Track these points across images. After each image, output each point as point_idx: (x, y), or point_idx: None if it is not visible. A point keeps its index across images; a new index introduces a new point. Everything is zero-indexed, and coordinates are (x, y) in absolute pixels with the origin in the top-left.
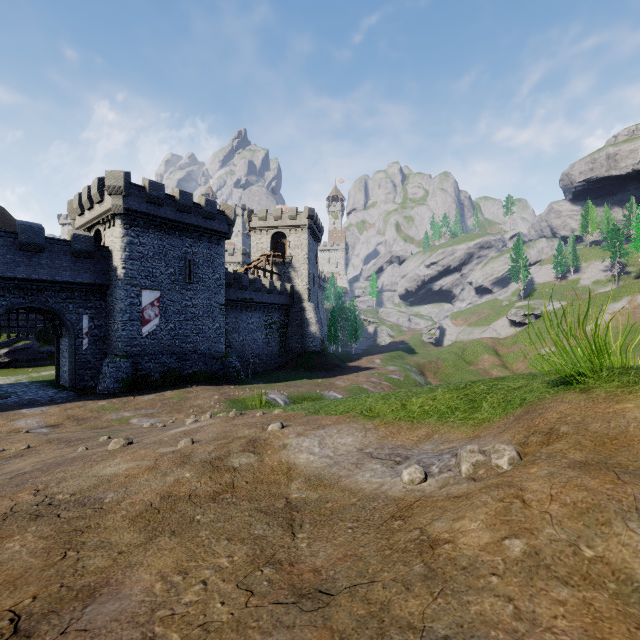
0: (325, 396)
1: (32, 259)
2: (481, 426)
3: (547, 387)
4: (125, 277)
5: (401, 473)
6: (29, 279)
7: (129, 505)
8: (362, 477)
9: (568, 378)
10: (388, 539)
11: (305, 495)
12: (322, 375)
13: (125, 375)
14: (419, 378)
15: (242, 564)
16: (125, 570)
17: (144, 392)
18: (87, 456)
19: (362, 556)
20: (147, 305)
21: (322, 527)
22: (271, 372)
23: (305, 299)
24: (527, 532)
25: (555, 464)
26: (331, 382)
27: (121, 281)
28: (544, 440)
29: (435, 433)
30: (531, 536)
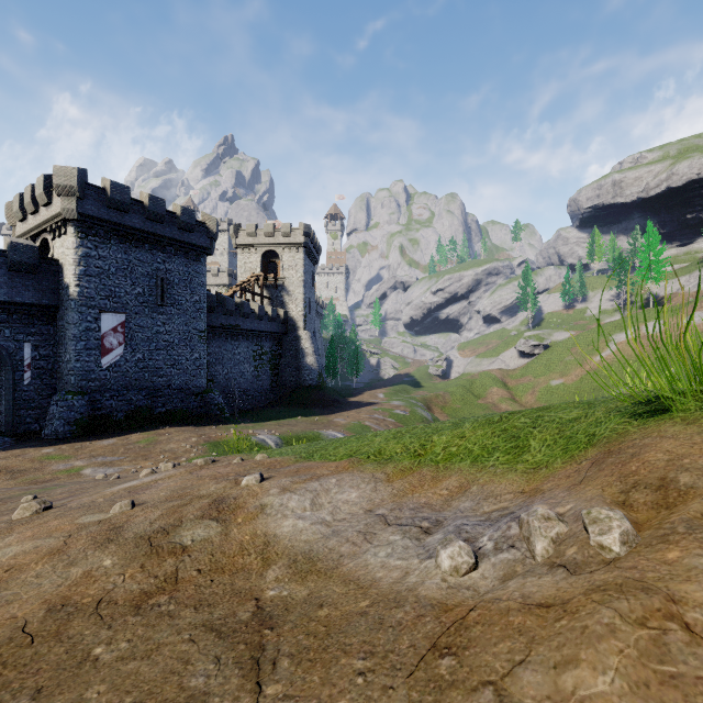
0: (323, 435)
1: None
2: (537, 473)
3: (623, 417)
4: (79, 297)
5: (436, 554)
6: None
7: None
8: (374, 557)
9: (651, 404)
10: None
11: (287, 591)
12: (320, 412)
13: (79, 415)
14: (426, 413)
15: None
16: None
17: (103, 436)
18: None
19: None
20: (108, 331)
21: (311, 666)
22: (261, 409)
23: (300, 327)
24: None
25: None
26: (330, 419)
27: (74, 301)
28: (658, 498)
29: (472, 484)
30: None
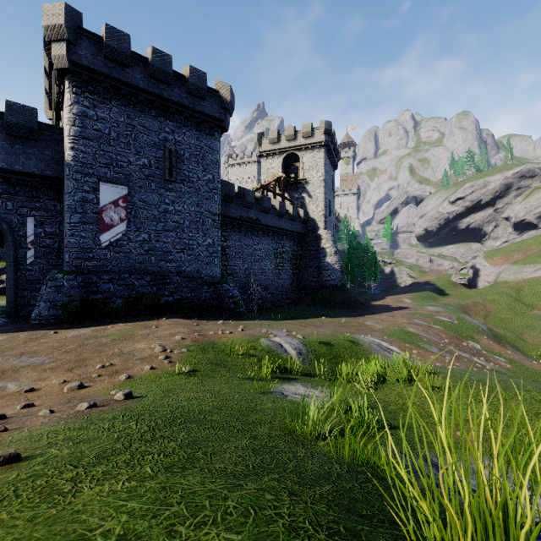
0: (363, 343)
1: None
2: None
3: None
4: (74, 162)
5: None
6: None
7: None
8: None
9: None
10: None
11: None
12: (345, 313)
13: (68, 298)
14: (478, 322)
15: None
16: None
17: (86, 324)
18: None
19: None
20: (108, 204)
21: None
22: (281, 308)
23: (321, 227)
24: None
25: None
26: (360, 322)
27: (68, 167)
28: None
29: None
30: None
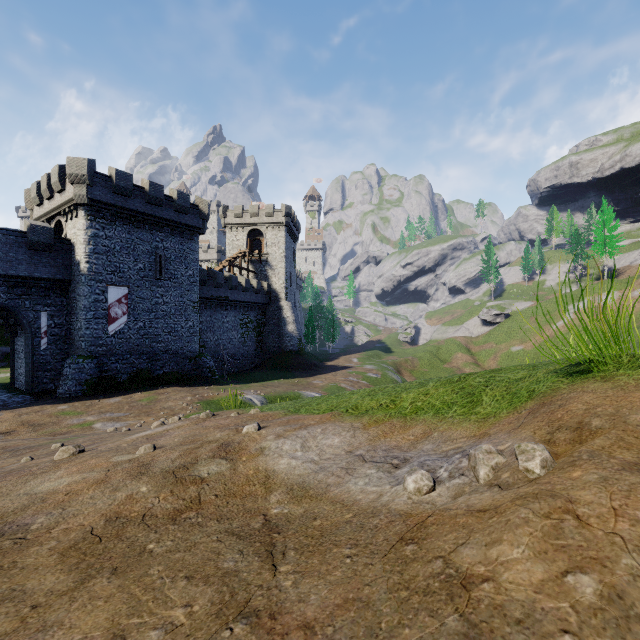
0: (303, 396)
1: None
2: (486, 422)
3: (558, 377)
4: (89, 272)
5: (404, 480)
6: None
7: (62, 532)
8: (355, 485)
9: (580, 366)
10: (401, 573)
11: (287, 510)
12: (300, 375)
13: (89, 377)
14: (396, 376)
15: (204, 618)
16: (34, 637)
17: (110, 394)
18: (26, 468)
19: (369, 601)
20: (114, 302)
21: (311, 555)
22: (247, 372)
23: (282, 298)
24: (596, 563)
25: (604, 466)
26: (309, 381)
27: (84, 276)
28: (574, 436)
29: (433, 431)
30: (603, 569)
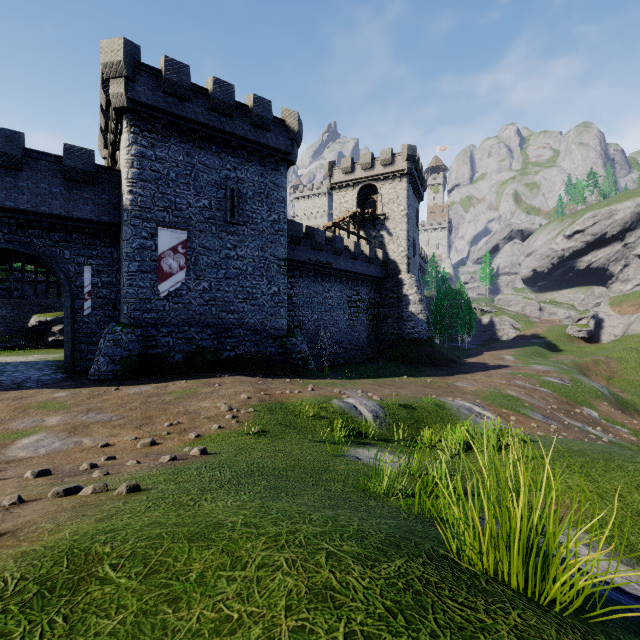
0: (450, 407)
1: (5, 179)
2: None
3: None
4: (132, 206)
5: None
6: (1, 207)
7: None
8: None
9: None
10: None
11: None
12: (431, 372)
13: (126, 353)
14: (597, 385)
15: None
16: None
17: (145, 380)
18: None
19: None
20: (166, 251)
21: None
22: (356, 365)
23: (403, 270)
24: None
25: None
26: (449, 383)
27: (127, 212)
28: None
29: None
30: None
